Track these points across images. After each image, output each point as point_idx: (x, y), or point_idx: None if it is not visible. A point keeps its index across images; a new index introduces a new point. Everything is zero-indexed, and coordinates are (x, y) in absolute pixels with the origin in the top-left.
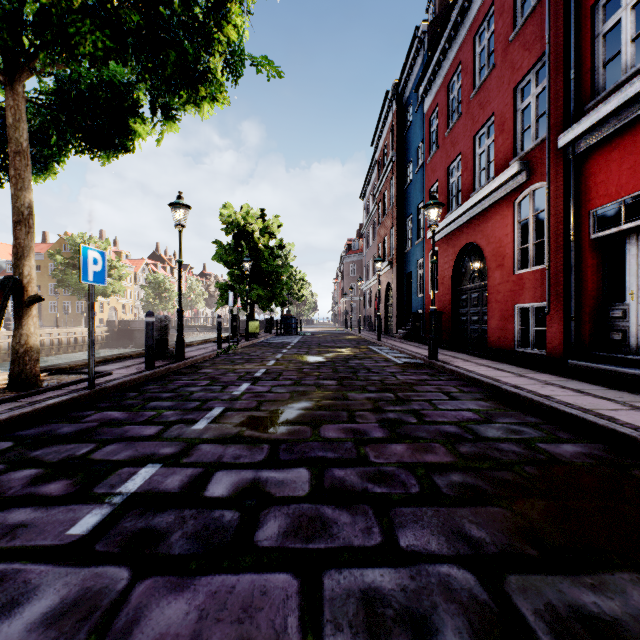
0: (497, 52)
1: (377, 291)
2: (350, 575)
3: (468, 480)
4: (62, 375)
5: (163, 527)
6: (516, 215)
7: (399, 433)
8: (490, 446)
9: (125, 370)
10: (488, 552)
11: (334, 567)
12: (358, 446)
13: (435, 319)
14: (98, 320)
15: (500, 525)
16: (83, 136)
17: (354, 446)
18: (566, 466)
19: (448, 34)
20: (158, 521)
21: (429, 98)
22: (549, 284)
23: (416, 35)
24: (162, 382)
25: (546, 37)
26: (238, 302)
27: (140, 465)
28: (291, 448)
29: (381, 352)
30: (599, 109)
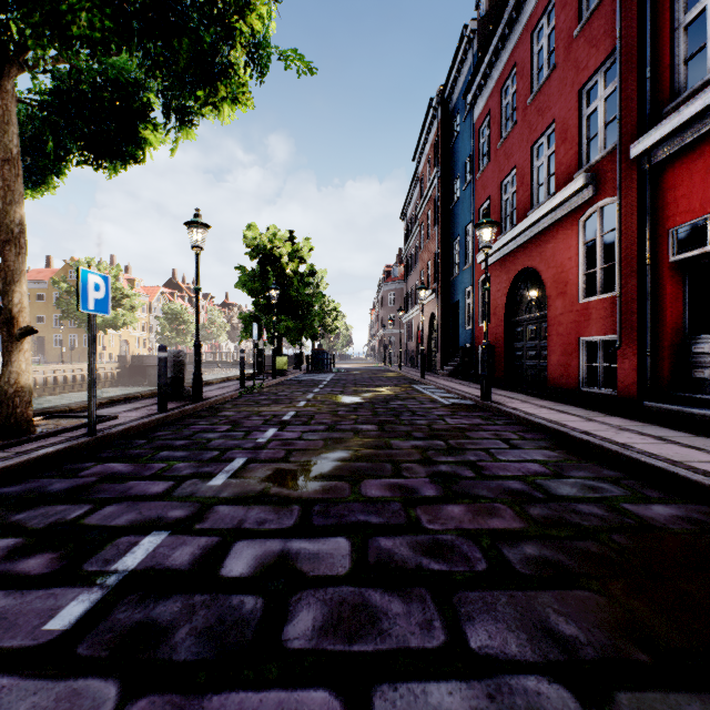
0: (558, 50)
1: (420, 323)
2: (408, 693)
3: (545, 553)
4: (60, 419)
5: (166, 620)
6: (581, 236)
7: (455, 491)
8: (566, 507)
9: (134, 413)
10: (585, 657)
11: (387, 680)
12: (407, 507)
13: (488, 354)
14: (108, 355)
15: (594, 617)
16: (85, 144)
17: (402, 507)
18: (662, 534)
19: (501, 32)
20: (160, 611)
21: (479, 105)
22: (620, 314)
23: (464, 34)
24: (176, 427)
25: (617, 31)
26: (264, 335)
27: (143, 533)
28: (326, 510)
29: (426, 391)
30: (681, 111)
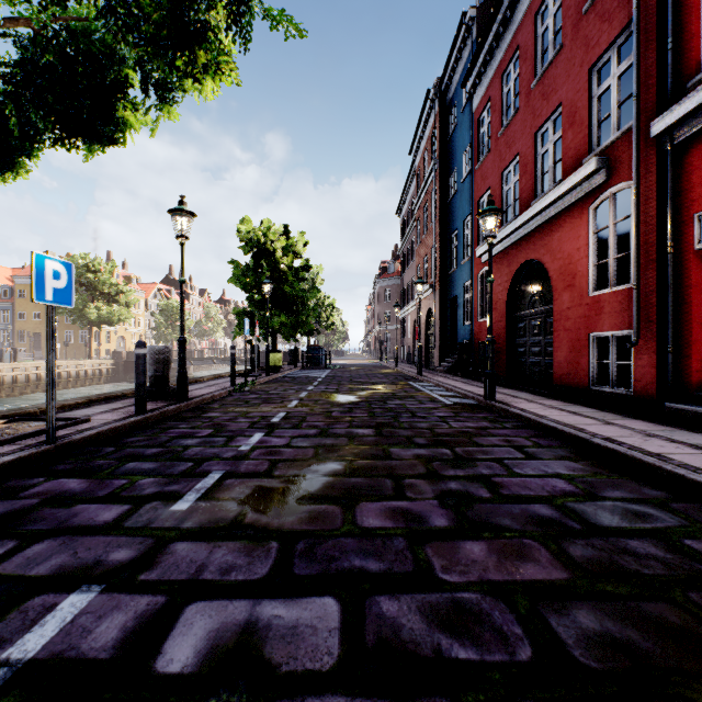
0: (566, 29)
1: (416, 318)
2: None
3: (609, 626)
4: (25, 422)
5: None
6: (591, 224)
7: (471, 519)
8: (614, 545)
9: (109, 415)
10: None
11: None
12: (414, 545)
13: (493, 351)
14: (104, 351)
15: None
16: (55, 121)
17: (408, 545)
18: None
19: (503, 15)
20: None
21: (478, 94)
22: (638, 307)
23: (463, 22)
24: (152, 431)
25: (634, 0)
26: (256, 331)
27: (67, 588)
28: (312, 550)
29: (424, 389)
30: None
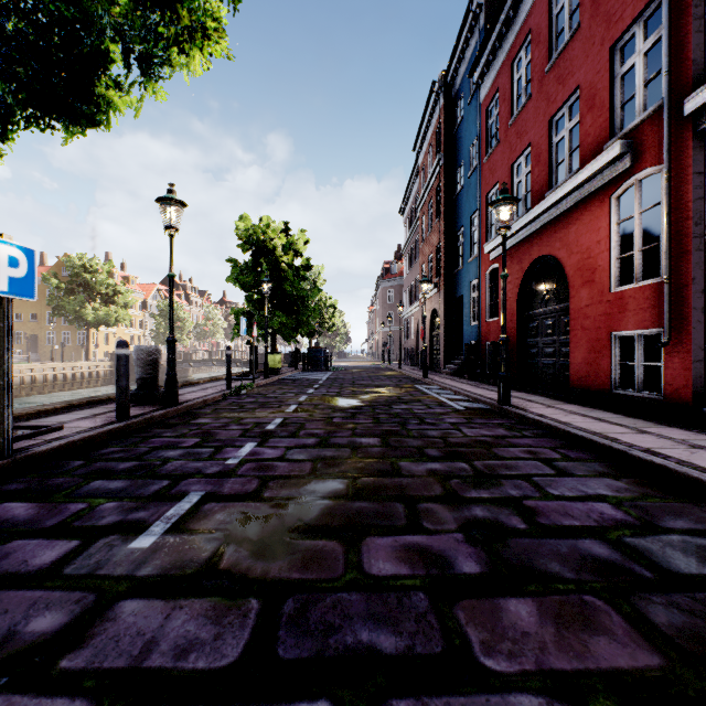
0: (584, 6)
1: (420, 319)
2: None
3: None
4: None
5: None
6: (613, 214)
7: (508, 562)
8: None
9: (87, 421)
10: None
11: None
12: (440, 606)
13: (507, 351)
14: (102, 353)
15: None
16: (26, 96)
17: (432, 606)
18: None
19: None
20: None
21: (487, 83)
22: (669, 303)
23: (470, 9)
24: (132, 440)
25: None
26: (254, 331)
27: None
28: (304, 613)
29: (431, 393)
30: None
